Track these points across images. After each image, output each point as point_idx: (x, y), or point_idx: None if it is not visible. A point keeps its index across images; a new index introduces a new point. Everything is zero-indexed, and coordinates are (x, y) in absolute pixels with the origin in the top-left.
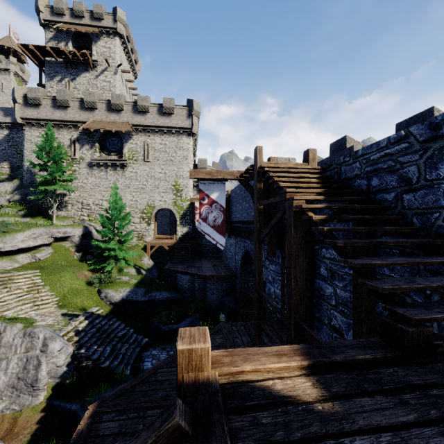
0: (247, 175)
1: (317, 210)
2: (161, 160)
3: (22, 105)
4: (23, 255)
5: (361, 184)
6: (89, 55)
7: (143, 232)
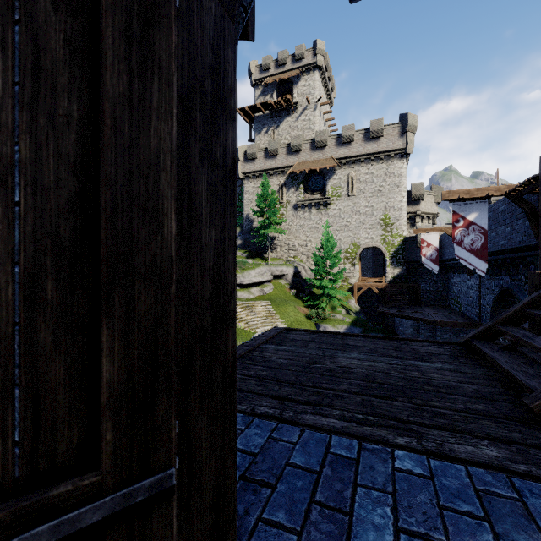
0: (522, 188)
1: None
2: (367, 192)
3: (243, 161)
4: (255, 289)
5: None
6: (291, 100)
7: (347, 273)
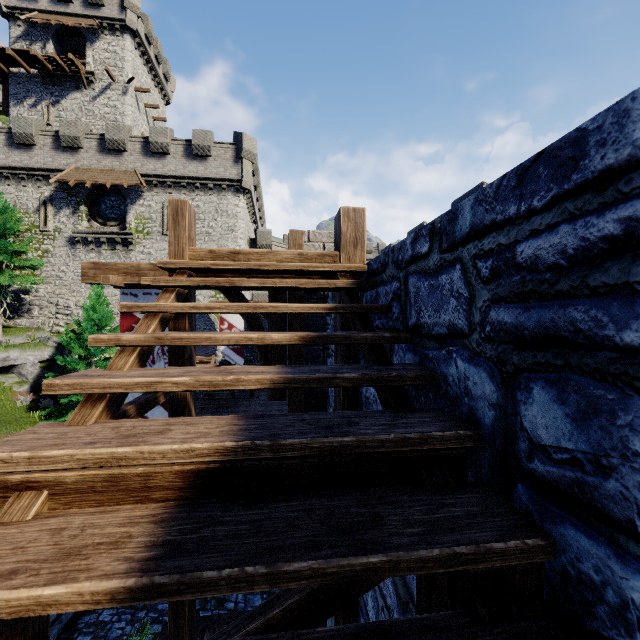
0: None
1: (362, 400)
2: None
3: None
4: None
5: (472, 386)
6: (78, 63)
7: None
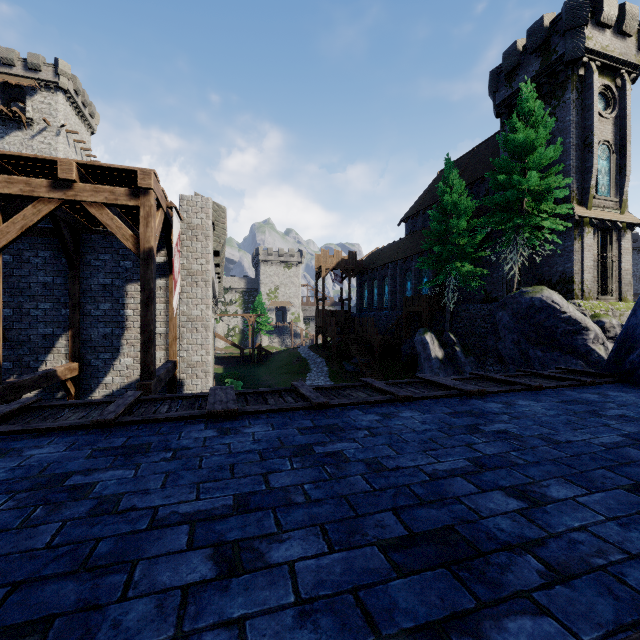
0: None
1: None
2: None
3: None
4: None
5: None
6: (21, 113)
7: None
